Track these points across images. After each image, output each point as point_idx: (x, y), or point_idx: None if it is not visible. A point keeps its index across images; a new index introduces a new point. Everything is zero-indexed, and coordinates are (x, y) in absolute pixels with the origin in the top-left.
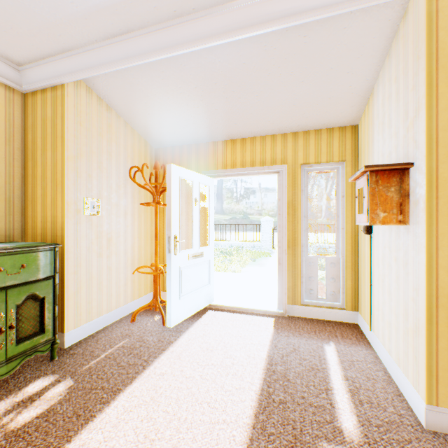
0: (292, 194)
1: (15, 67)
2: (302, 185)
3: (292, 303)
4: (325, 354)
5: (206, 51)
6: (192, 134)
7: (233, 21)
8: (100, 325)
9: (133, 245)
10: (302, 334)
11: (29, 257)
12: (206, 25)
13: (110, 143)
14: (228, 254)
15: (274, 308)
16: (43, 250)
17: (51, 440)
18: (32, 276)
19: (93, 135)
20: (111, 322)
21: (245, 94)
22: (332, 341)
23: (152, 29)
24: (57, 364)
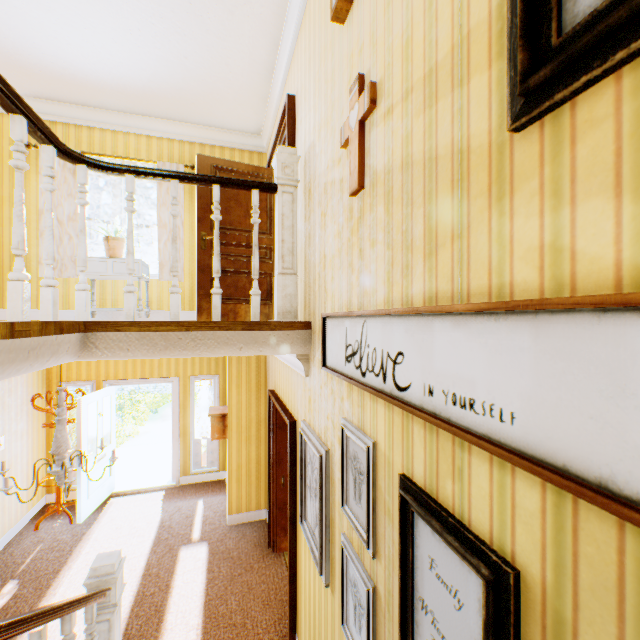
0: (184, 397)
1: None
2: (191, 390)
3: (184, 475)
4: (197, 506)
5: None
6: None
7: None
8: (5, 543)
9: (28, 460)
10: (187, 497)
11: None
12: None
13: (12, 380)
14: (119, 407)
15: (170, 481)
16: None
17: (33, 600)
18: None
19: None
20: (13, 537)
21: None
22: (205, 496)
23: None
24: None
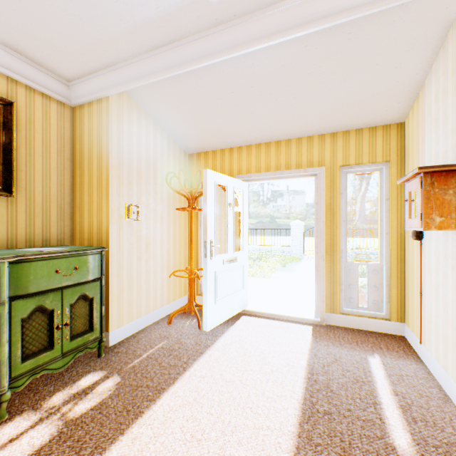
0: (330, 197)
1: (66, 83)
2: (340, 188)
3: (330, 311)
4: (369, 366)
5: (245, 56)
6: (226, 138)
7: (274, 24)
8: (139, 326)
9: (168, 249)
10: (342, 344)
11: (80, 260)
12: (246, 30)
13: (149, 150)
14: (257, 259)
15: (311, 316)
16: (92, 253)
17: (106, 431)
18: (83, 278)
19: (133, 143)
20: (149, 323)
21: (282, 97)
22: (376, 353)
23: (193, 38)
24: (104, 361)
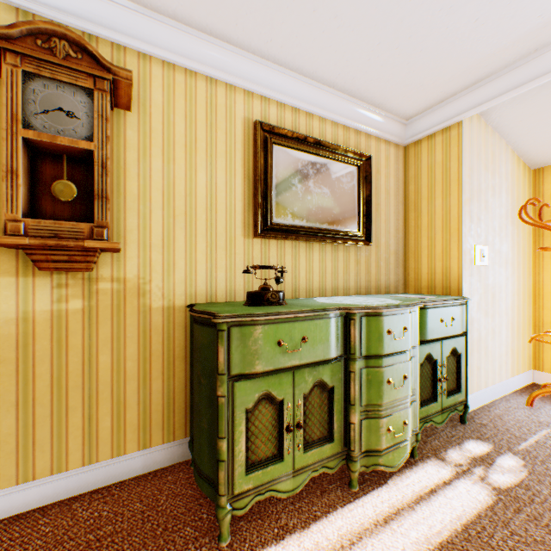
0: None
1: (404, 123)
2: None
3: None
4: None
5: None
6: None
7: None
8: (486, 398)
9: (511, 303)
10: None
11: (454, 310)
12: None
13: (493, 175)
14: None
15: None
16: (459, 303)
17: None
18: (455, 330)
19: (480, 170)
20: (494, 398)
21: None
22: None
23: None
24: (473, 430)
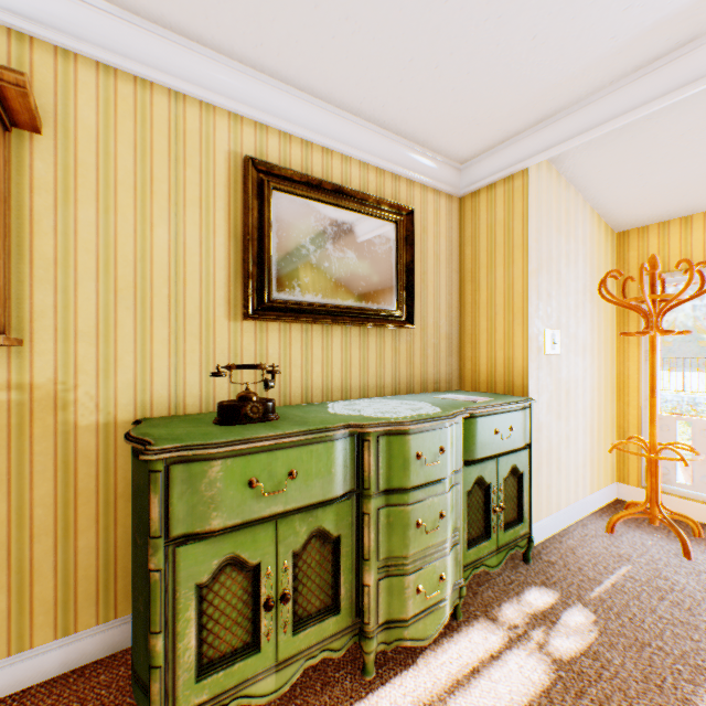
0: None
1: (458, 167)
2: None
3: None
4: None
5: None
6: None
7: None
8: (558, 525)
9: (590, 401)
10: None
11: (513, 417)
12: None
13: (567, 239)
14: None
15: None
16: (521, 407)
17: None
18: (515, 443)
19: (551, 233)
20: (569, 522)
21: None
22: None
23: None
24: (538, 571)
